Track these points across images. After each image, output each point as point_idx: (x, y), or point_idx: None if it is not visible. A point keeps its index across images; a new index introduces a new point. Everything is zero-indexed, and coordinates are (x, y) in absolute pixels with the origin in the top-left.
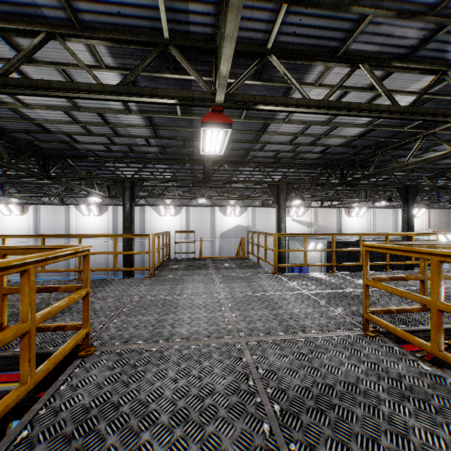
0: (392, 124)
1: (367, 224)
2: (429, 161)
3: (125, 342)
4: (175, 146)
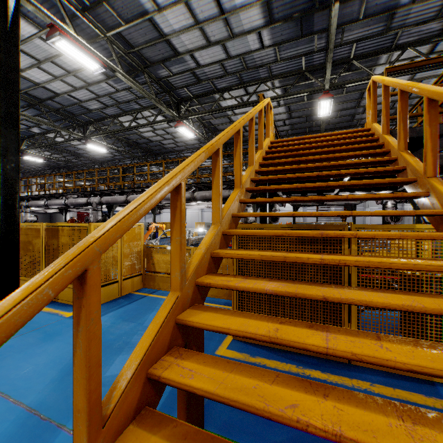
0: None
1: None
2: None
3: None
4: (300, 123)
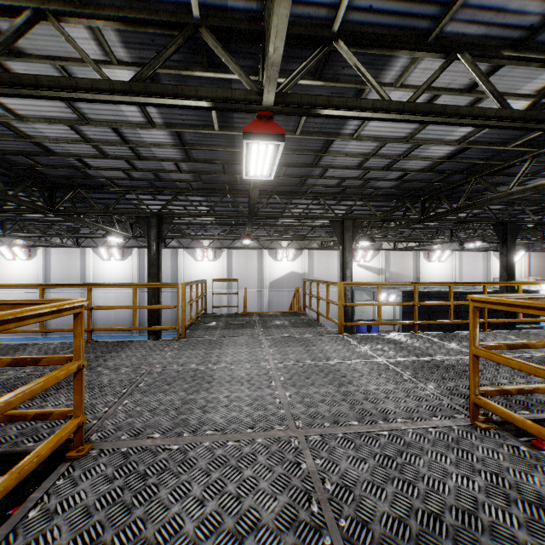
0: (492, 140)
1: (451, 271)
2: (540, 189)
3: (136, 436)
4: (212, 172)
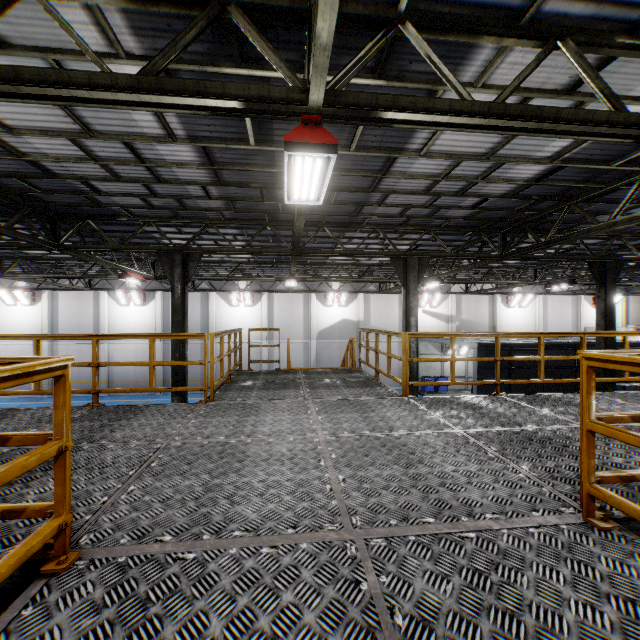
0: (592, 158)
1: (534, 318)
2: None
3: (140, 538)
4: (248, 199)
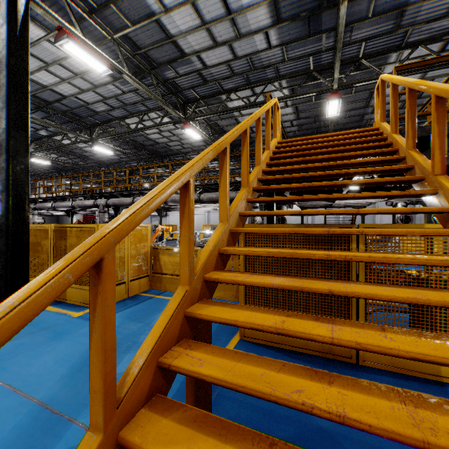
0: None
1: None
2: None
3: None
4: (308, 123)
